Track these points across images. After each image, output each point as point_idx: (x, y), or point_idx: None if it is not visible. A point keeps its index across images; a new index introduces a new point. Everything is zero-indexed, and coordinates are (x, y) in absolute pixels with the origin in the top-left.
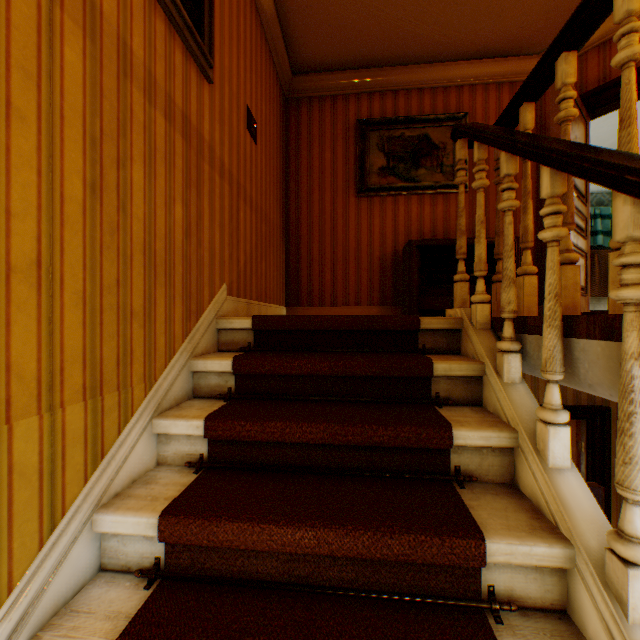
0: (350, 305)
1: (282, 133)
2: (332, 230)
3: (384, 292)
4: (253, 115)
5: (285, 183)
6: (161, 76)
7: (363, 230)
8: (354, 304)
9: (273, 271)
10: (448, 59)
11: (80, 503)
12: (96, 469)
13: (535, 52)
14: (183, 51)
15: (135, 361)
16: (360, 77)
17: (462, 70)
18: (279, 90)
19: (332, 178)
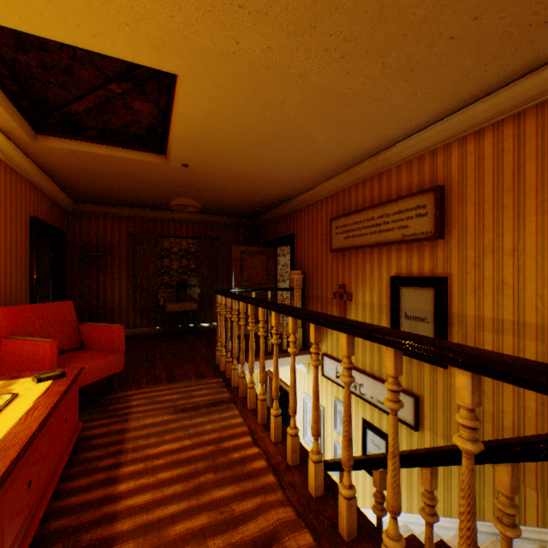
0: None
1: None
2: None
3: None
4: None
5: None
6: None
7: None
8: None
9: None
10: None
11: (531, 529)
12: (543, 527)
13: None
14: None
15: None
16: None
17: None
18: None
19: None
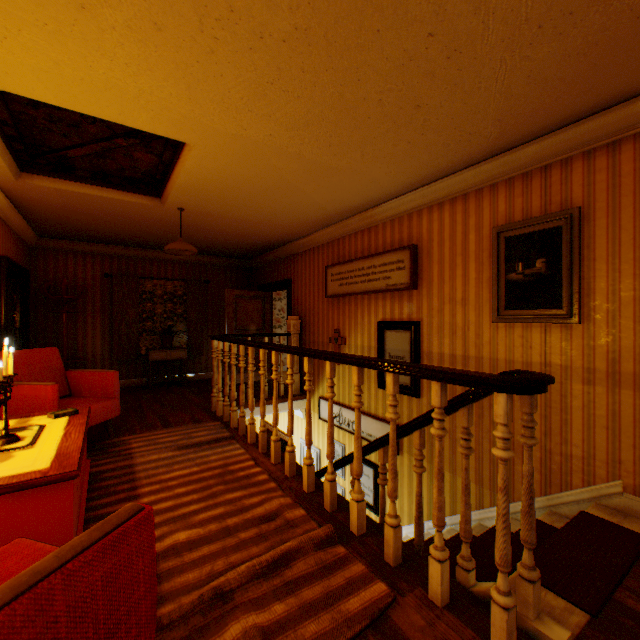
0: None
1: None
2: None
3: None
4: None
5: None
6: (517, 356)
7: None
8: None
9: None
10: None
11: (472, 513)
12: (479, 509)
13: None
14: (540, 327)
15: None
16: None
17: None
18: None
19: None
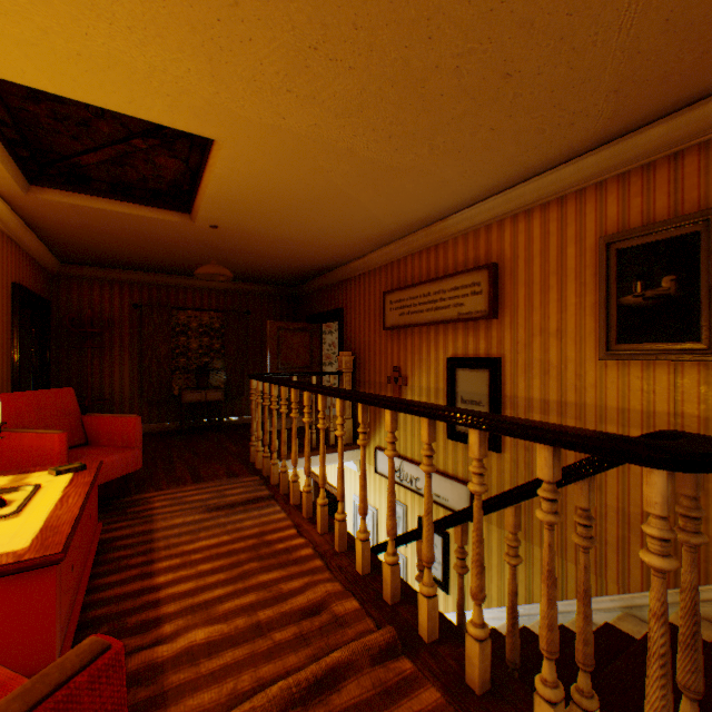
0: None
1: None
2: None
3: None
4: None
5: None
6: (635, 403)
7: None
8: None
9: None
10: None
11: (571, 602)
12: None
13: None
14: (667, 366)
15: (608, 568)
16: None
17: None
18: None
19: None
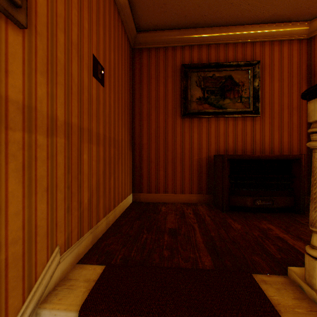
0: (177, 193)
1: (129, 73)
2: (164, 140)
3: (201, 184)
4: (100, 62)
5: (132, 107)
6: None
7: (186, 141)
8: (180, 192)
9: (121, 177)
10: (247, 22)
11: None
12: None
13: (309, 19)
14: None
15: None
16: (184, 34)
17: (256, 31)
18: (127, 42)
19: (164, 104)
